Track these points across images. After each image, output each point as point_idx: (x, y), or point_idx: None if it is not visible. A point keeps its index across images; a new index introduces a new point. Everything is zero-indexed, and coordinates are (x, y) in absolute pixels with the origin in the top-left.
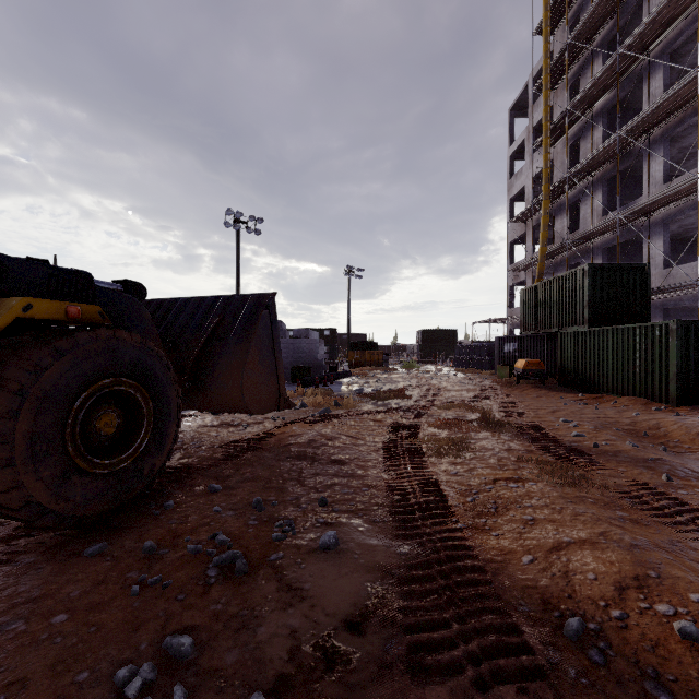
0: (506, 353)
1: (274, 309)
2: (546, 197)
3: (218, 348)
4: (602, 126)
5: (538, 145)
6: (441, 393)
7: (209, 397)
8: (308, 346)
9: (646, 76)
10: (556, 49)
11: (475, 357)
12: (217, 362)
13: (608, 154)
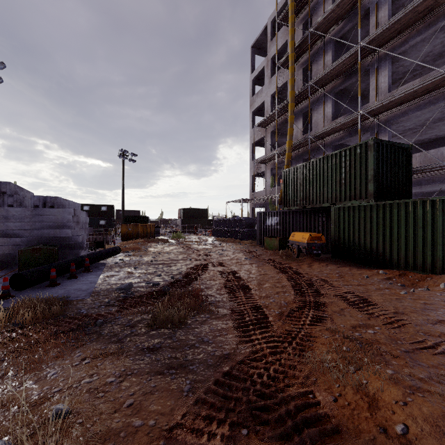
0: (268, 226)
1: None
2: (292, 100)
3: None
4: (332, 51)
5: (281, 65)
6: (249, 285)
7: None
8: (56, 219)
9: (372, 9)
10: None
11: (233, 229)
12: None
13: (343, 68)
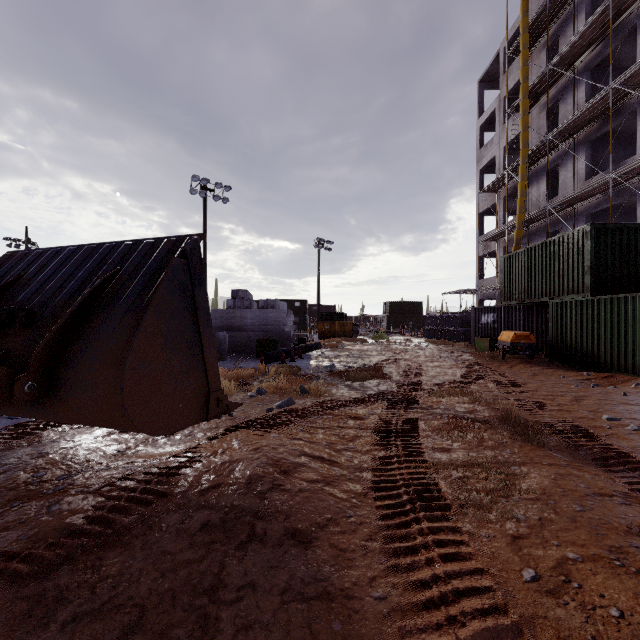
0: (483, 324)
1: (198, 258)
2: (524, 161)
3: (96, 322)
4: (585, 85)
5: (513, 111)
6: (424, 371)
7: (72, 406)
8: (275, 317)
9: (639, 25)
10: (531, 12)
11: (446, 328)
12: (88, 345)
13: (596, 112)
